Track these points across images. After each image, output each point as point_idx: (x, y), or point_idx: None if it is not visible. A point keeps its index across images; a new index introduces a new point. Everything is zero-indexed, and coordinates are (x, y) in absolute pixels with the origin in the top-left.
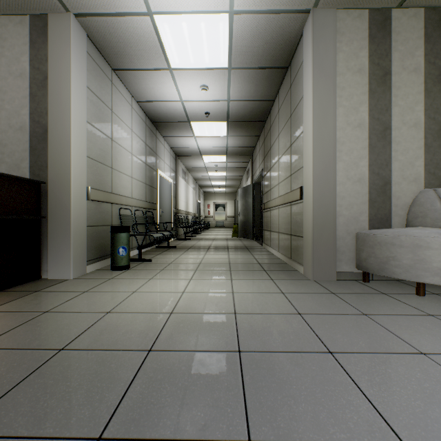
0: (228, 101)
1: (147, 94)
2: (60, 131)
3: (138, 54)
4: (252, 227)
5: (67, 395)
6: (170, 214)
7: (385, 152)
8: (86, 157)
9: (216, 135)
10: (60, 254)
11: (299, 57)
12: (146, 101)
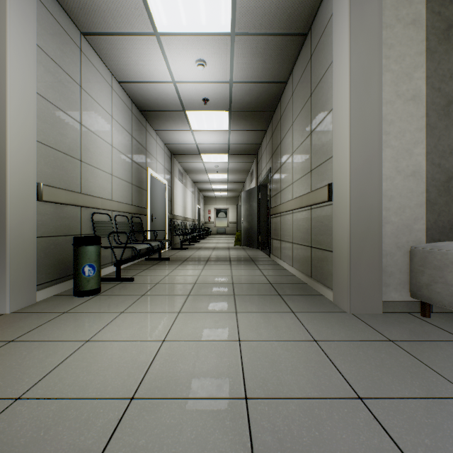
0: (230, 83)
1: (131, 71)
2: None
3: (113, 8)
4: (257, 234)
5: None
6: (164, 220)
7: (449, 135)
8: (35, 142)
9: (217, 129)
10: None
11: (325, 13)
12: (130, 82)
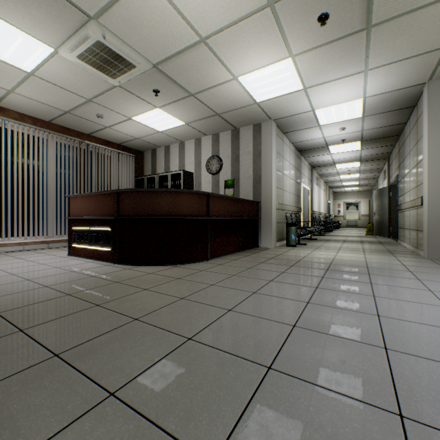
0: (361, 131)
1: (300, 138)
2: (266, 177)
3: (301, 124)
4: (388, 225)
5: (311, 265)
6: (308, 215)
7: None
8: (275, 187)
9: (350, 150)
10: (266, 236)
11: (421, 105)
12: (298, 142)
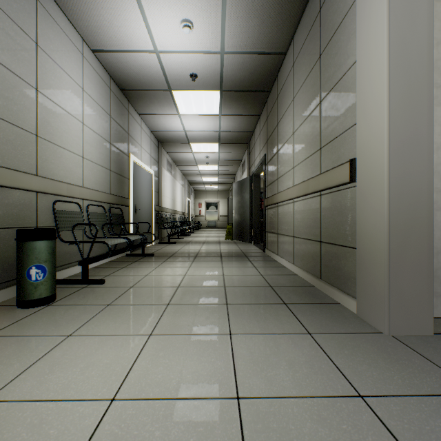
0: (222, 54)
1: (105, 35)
2: None
3: None
4: (250, 227)
5: None
6: (150, 212)
7: None
8: None
9: (206, 113)
10: None
11: None
12: (106, 51)
